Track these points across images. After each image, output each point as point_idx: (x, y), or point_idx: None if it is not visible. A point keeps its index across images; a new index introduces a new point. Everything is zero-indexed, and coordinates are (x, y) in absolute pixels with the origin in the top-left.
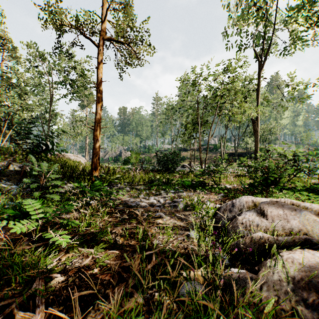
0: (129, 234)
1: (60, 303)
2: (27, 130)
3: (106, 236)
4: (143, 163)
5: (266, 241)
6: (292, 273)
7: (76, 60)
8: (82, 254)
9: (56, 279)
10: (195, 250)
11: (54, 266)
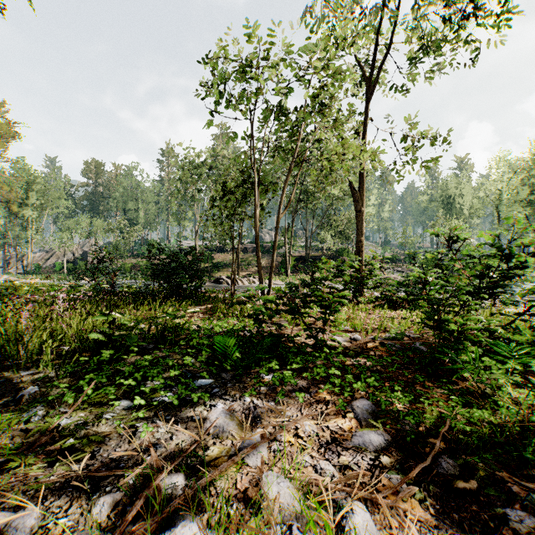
0: None
1: None
2: None
3: None
4: (118, 275)
5: None
6: None
7: None
8: None
9: None
10: None
11: None
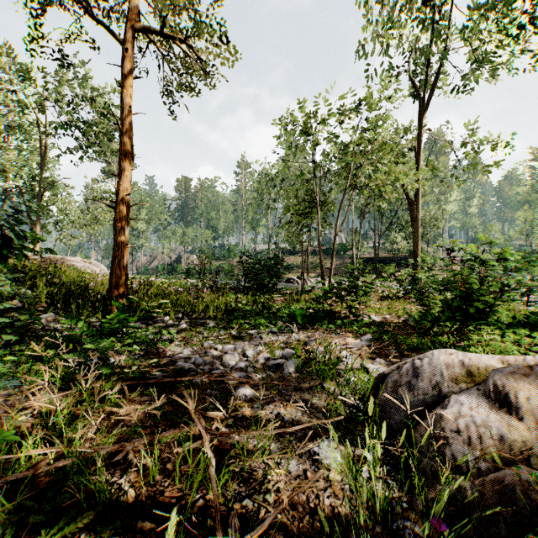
0: (163, 462)
1: None
2: None
3: (91, 479)
4: (218, 275)
5: None
6: None
7: (91, 84)
8: None
9: None
10: (341, 519)
11: None
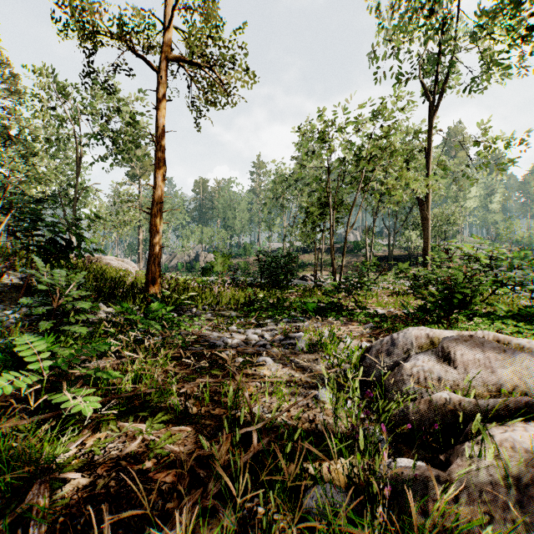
0: (211, 395)
1: (77, 531)
2: (33, 214)
3: (169, 400)
4: (236, 272)
5: (456, 407)
6: (514, 470)
7: (120, 97)
8: (125, 434)
9: (72, 483)
10: (329, 425)
11: (71, 457)
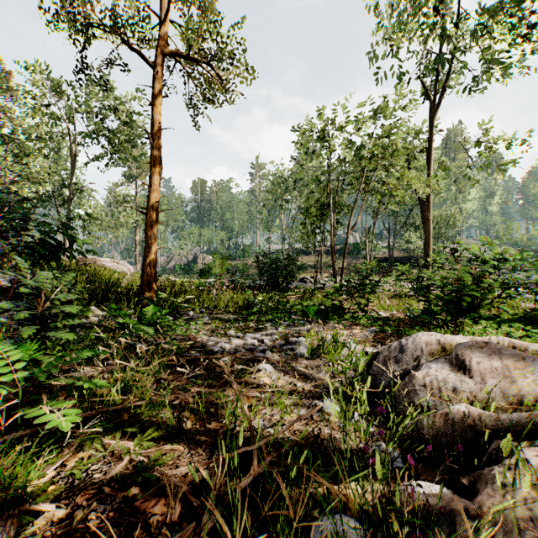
0: (207, 407)
1: None
2: (21, 213)
3: (161, 413)
4: (235, 274)
5: (476, 422)
6: None
7: (116, 95)
8: (111, 453)
9: (46, 515)
10: (336, 440)
11: (46, 484)
